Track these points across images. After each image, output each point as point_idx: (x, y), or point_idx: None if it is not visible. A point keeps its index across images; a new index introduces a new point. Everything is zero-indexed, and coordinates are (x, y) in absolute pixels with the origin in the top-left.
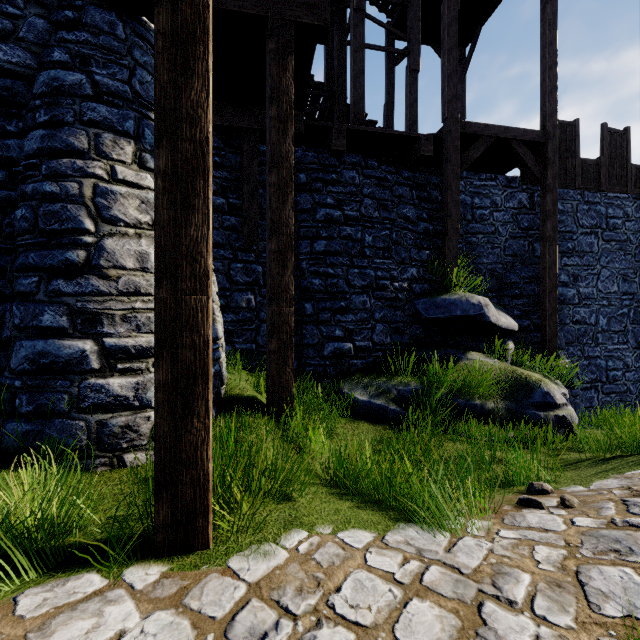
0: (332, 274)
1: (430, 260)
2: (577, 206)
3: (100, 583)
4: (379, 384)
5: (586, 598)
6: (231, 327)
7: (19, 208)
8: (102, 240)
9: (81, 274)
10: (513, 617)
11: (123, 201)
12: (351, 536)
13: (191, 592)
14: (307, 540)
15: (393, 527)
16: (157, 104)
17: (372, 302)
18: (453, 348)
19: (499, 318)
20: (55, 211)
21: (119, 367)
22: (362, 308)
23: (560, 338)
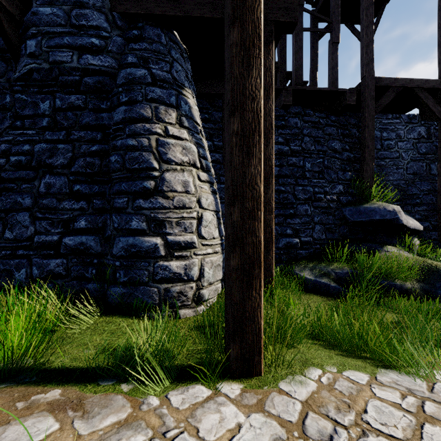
0: (283, 191)
1: (352, 179)
2: None
3: (207, 392)
4: (321, 268)
5: None
6: None
7: (112, 155)
8: (163, 174)
9: (152, 196)
10: None
11: (173, 148)
12: (353, 375)
13: (266, 403)
14: (324, 375)
15: (377, 371)
16: (232, 89)
17: (312, 210)
18: (373, 243)
19: (408, 221)
20: (135, 157)
21: (175, 254)
22: (305, 214)
23: None
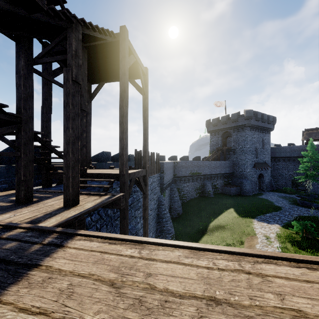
0: None
1: None
2: None
3: None
4: None
5: None
6: None
7: None
8: None
9: None
10: None
11: None
12: None
13: None
14: None
15: None
16: None
17: None
18: None
19: None
20: None
21: None
22: None
23: None
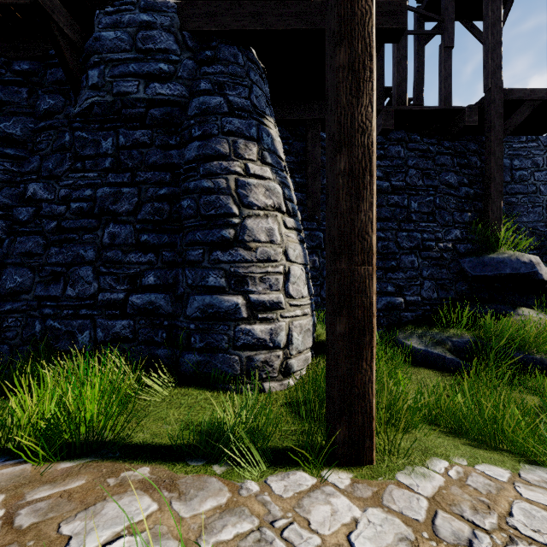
0: (383, 237)
1: (472, 221)
2: None
3: (312, 479)
4: (432, 335)
5: None
6: None
7: (184, 200)
8: (244, 221)
9: (231, 247)
10: None
11: (255, 190)
12: (489, 470)
13: (384, 497)
14: (451, 468)
15: (520, 467)
16: (338, 121)
17: (419, 261)
18: (502, 304)
19: None
20: (211, 201)
21: (259, 316)
22: (411, 267)
23: None
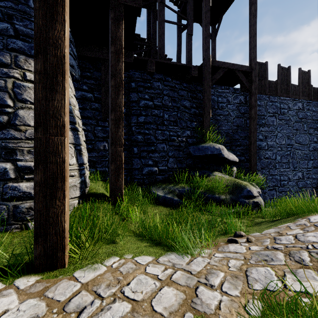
0: (147, 133)
1: (197, 127)
2: (267, 103)
3: (0, 287)
4: (170, 187)
5: (247, 282)
6: (95, 159)
7: None
8: (17, 111)
9: (5, 128)
10: (211, 292)
11: (29, 91)
12: (141, 259)
13: (50, 289)
14: (118, 261)
15: (164, 254)
16: (35, 36)
17: (167, 147)
18: (207, 170)
19: (229, 155)
20: None
21: (26, 177)
22: (162, 150)
23: (258, 165)
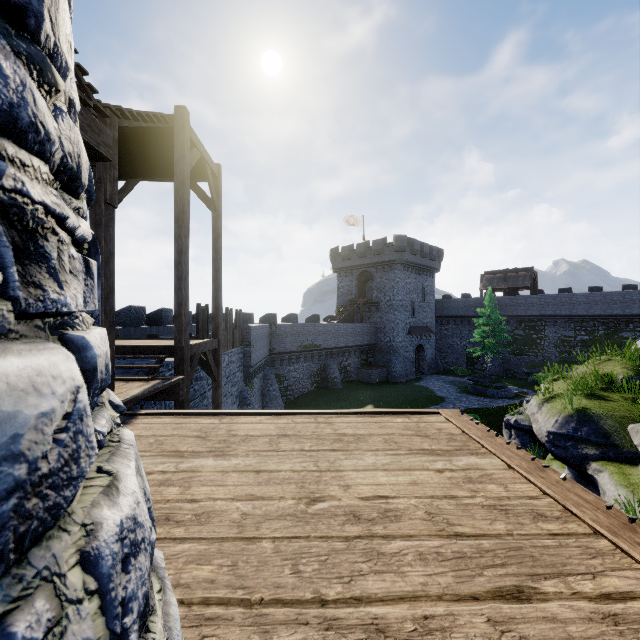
0: None
1: None
2: None
3: None
4: None
5: None
6: None
7: None
8: None
9: None
10: None
11: None
12: None
13: None
14: None
15: None
16: None
17: None
18: None
19: None
20: None
21: None
22: None
23: None
